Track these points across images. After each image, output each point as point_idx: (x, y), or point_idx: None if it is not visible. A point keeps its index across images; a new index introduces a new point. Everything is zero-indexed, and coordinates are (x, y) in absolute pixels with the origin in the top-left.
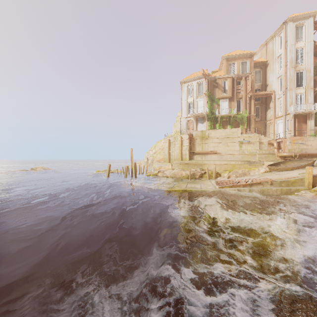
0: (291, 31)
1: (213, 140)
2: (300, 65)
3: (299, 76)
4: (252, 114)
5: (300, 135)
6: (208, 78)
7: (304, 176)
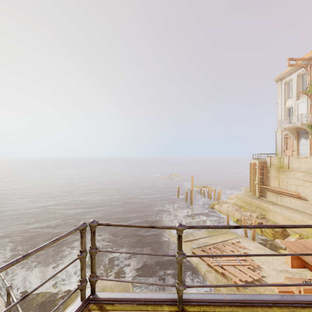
0: None
1: (295, 174)
2: None
3: None
4: None
5: None
6: None
7: None
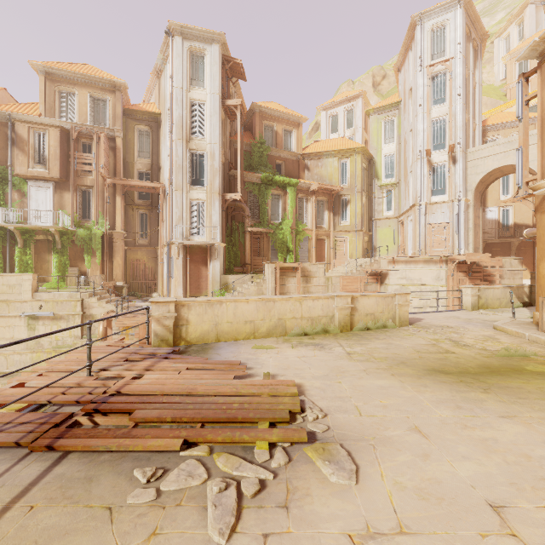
0: (179, 57)
1: None
2: (198, 139)
3: (198, 162)
4: (117, 231)
5: (198, 292)
6: None
7: None
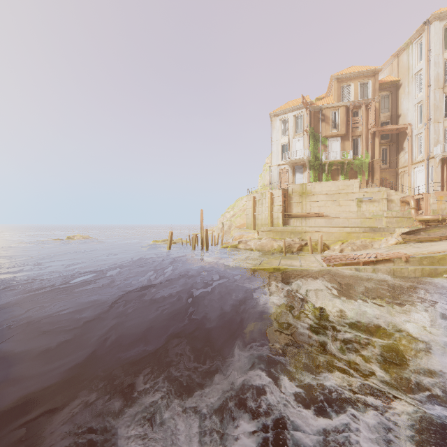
0: (437, 34)
1: (318, 197)
2: None
3: None
4: (377, 159)
5: None
6: (310, 108)
7: None
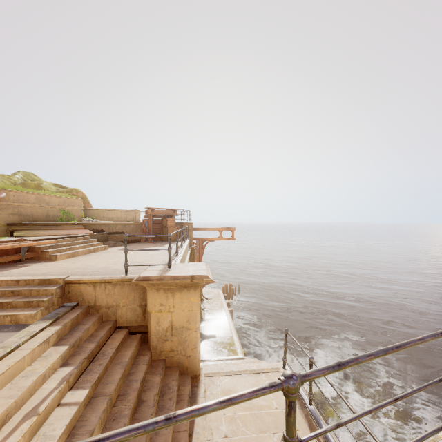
0: None
1: None
2: None
3: None
4: None
5: None
6: None
7: None
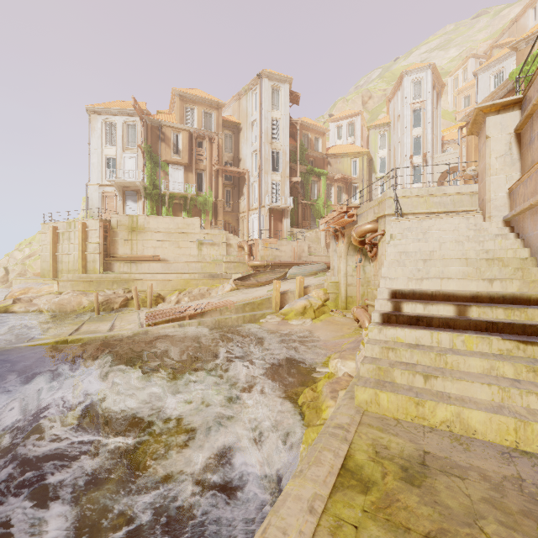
0: (267, 91)
1: (154, 235)
2: (276, 142)
3: (275, 157)
4: (220, 200)
5: (276, 238)
6: (147, 119)
7: (272, 294)
